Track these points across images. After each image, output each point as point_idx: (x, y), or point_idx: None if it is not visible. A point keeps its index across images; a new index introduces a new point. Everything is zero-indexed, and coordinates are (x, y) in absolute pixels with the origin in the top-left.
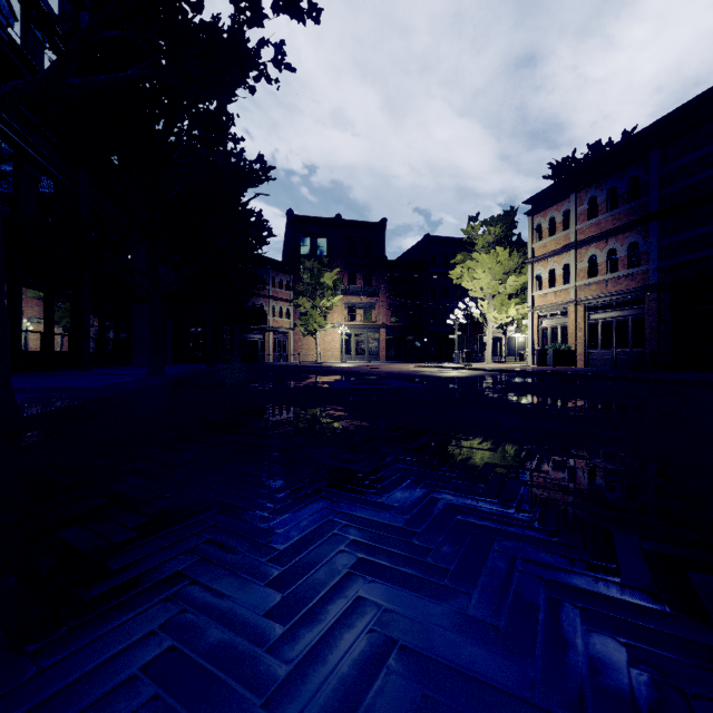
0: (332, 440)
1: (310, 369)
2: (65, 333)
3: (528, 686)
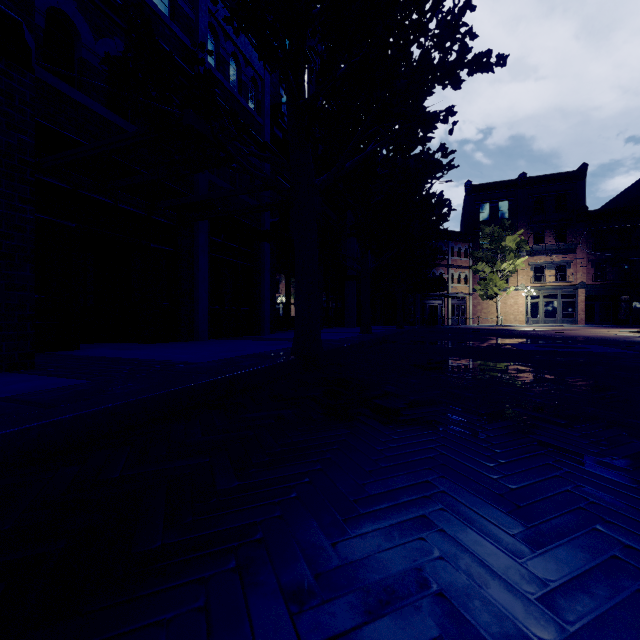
0: (517, 384)
1: (490, 332)
2: None
3: (636, 486)
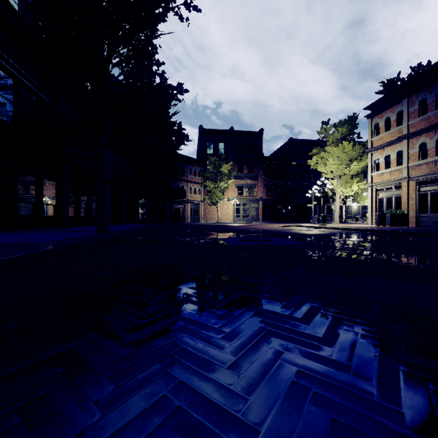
0: (223, 362)
1: (212, 227)
2: (51, 203)
3: None
